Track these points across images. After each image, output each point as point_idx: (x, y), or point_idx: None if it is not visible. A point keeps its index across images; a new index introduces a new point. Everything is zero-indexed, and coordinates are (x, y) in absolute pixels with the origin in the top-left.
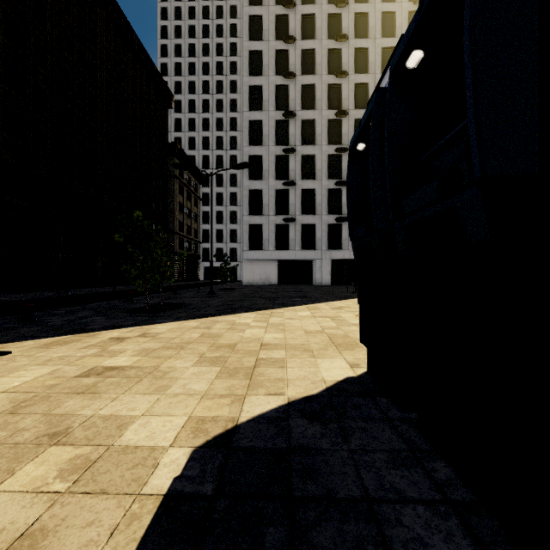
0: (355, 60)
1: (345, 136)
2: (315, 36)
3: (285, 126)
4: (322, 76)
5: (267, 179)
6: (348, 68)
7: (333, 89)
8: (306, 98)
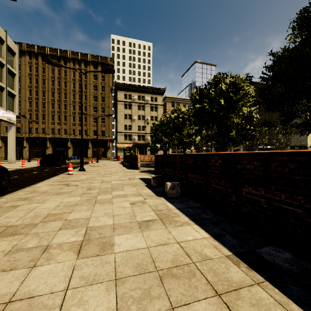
0: None
1: None
2: None
3: None
4: None
5: None
6: None
7: None
8: None
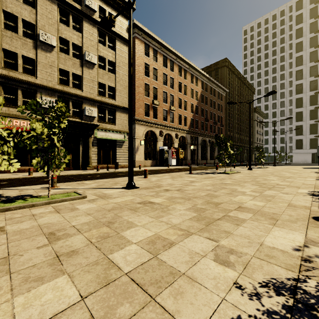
0: None
1: None
2: None
3: (315, 97)
4: None
5: (305, 120)
6: None
7: None
8: None
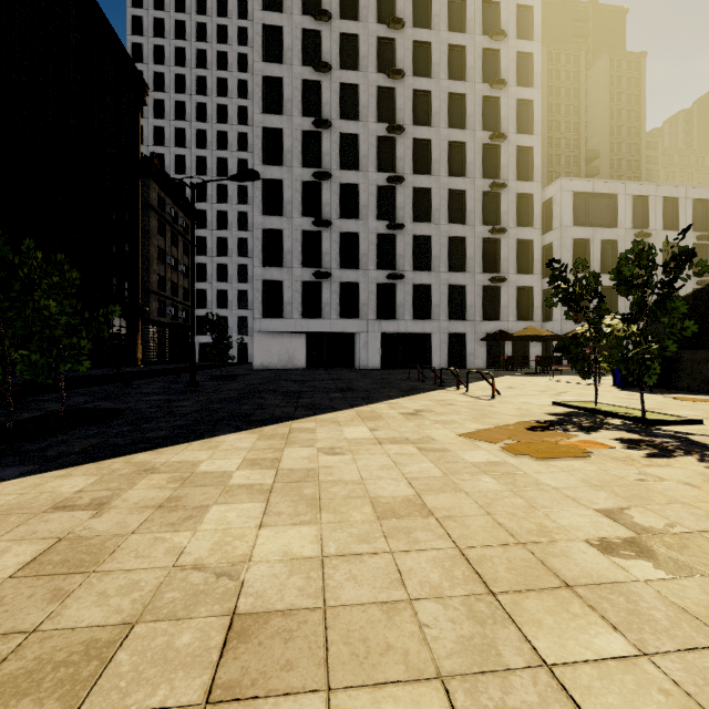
0: (413, 58)
1: (401, 161)
2: (359, 16)
3: (316, 141)
4: (369, 75)
5: (290, 214)
6: (404, 67)
7: (384, 95)
8: (346, 103)
